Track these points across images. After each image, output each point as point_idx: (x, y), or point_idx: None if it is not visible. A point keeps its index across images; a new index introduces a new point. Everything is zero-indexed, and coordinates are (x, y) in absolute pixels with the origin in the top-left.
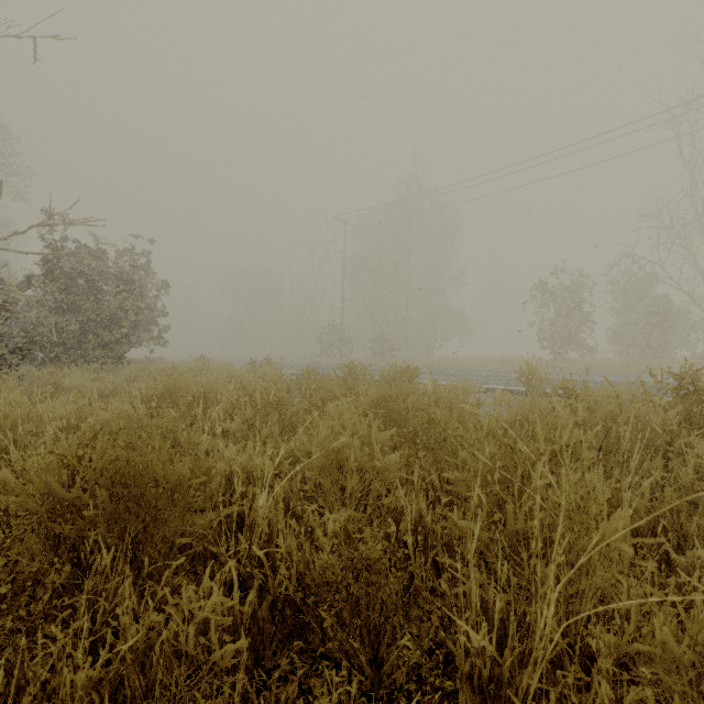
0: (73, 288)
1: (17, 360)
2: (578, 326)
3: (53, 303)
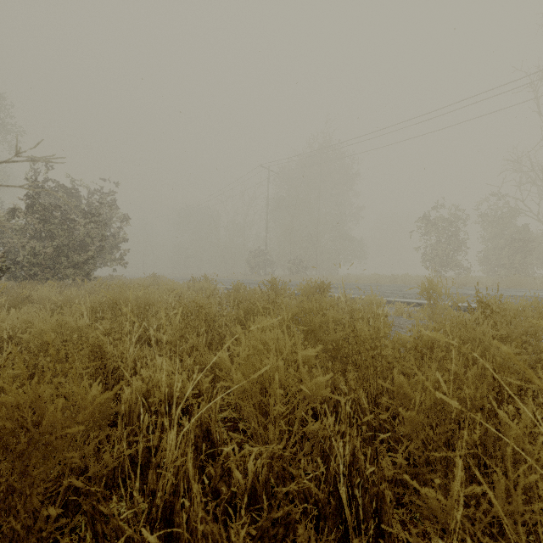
0: (48, 219)
1: None
2: (454, 250)
3: (31, 230)
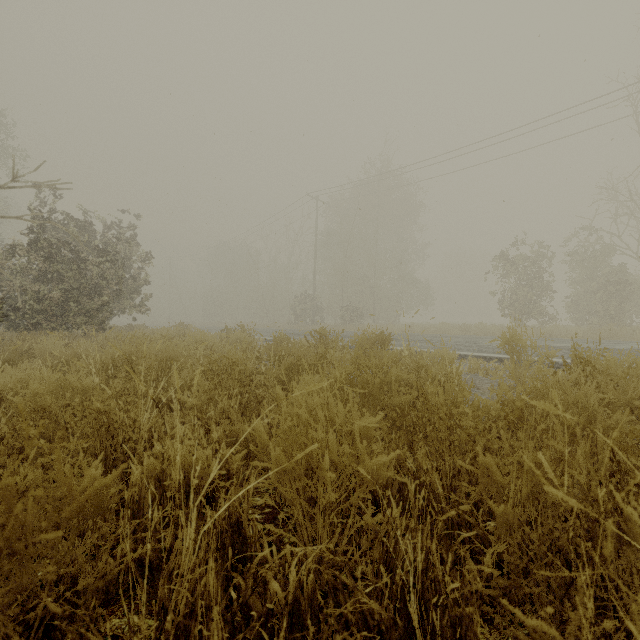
0: (55, 258)
1: None
2: (538, 294)
3: (34, 271)
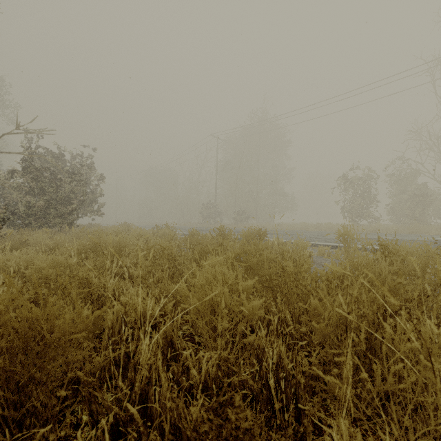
0: (40, 178)
1: None
2: (367, 203)
3: (27, 187)
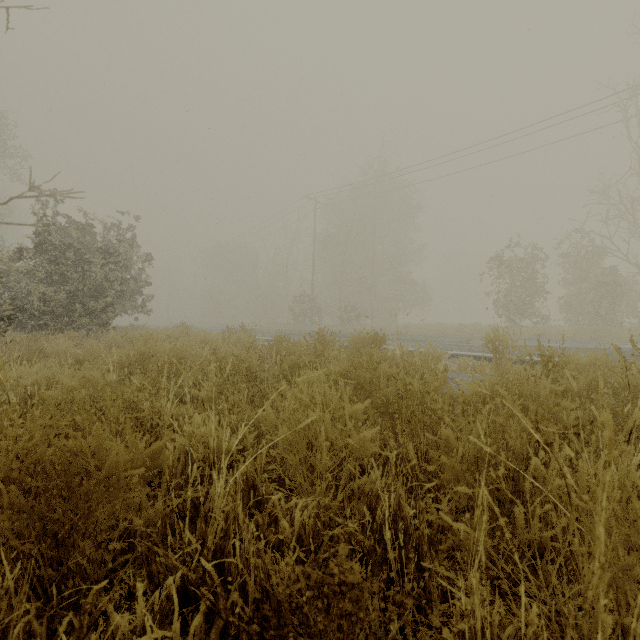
0: (60, 260)
1: (3, 327)
2: (531, 295)
3: (41, 273)
